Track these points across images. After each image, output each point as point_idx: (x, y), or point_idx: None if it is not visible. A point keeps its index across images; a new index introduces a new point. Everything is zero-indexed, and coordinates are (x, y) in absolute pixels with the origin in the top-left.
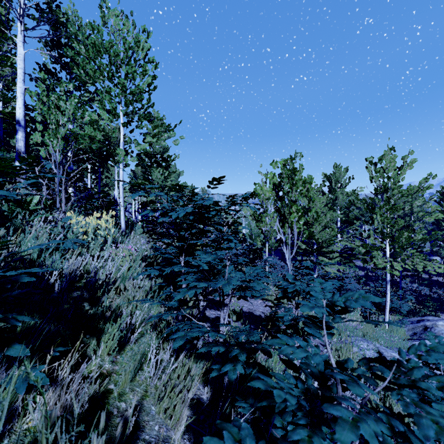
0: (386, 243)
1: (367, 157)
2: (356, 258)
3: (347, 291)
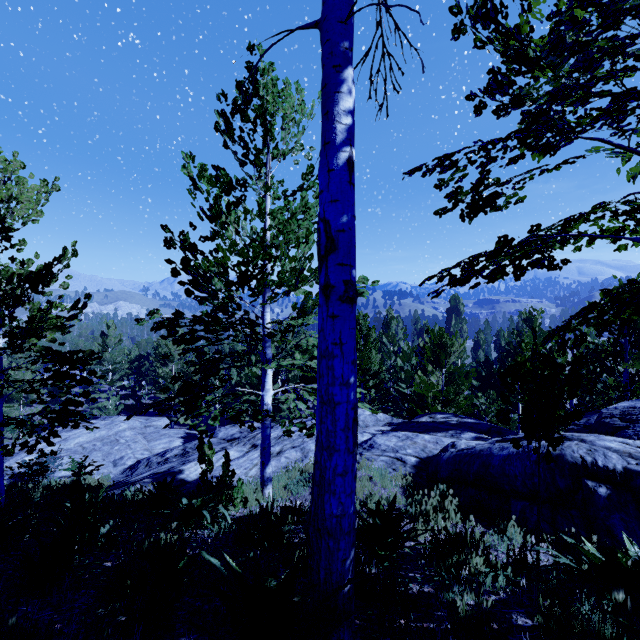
0: (21, 403)
1: (12, 364)
2: (5, 412)
3: (8, 428)
